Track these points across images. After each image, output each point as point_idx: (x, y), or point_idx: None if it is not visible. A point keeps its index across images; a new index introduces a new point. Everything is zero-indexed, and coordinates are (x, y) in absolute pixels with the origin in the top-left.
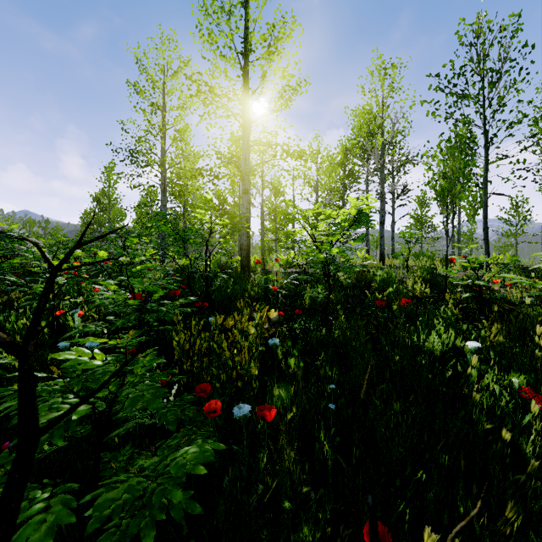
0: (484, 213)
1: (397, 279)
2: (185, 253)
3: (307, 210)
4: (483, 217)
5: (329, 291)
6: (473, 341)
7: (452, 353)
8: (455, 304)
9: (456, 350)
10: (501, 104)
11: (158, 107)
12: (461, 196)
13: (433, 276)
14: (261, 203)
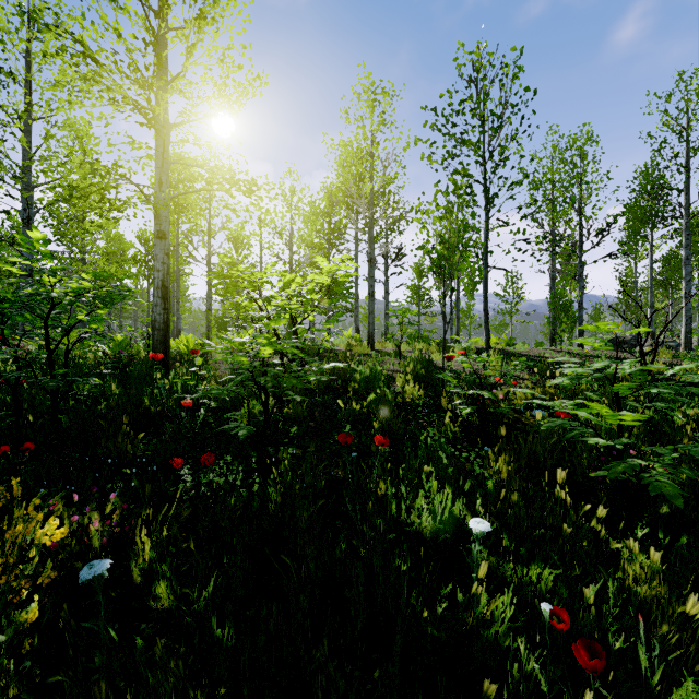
0: (485, 291)
1: (385, 375)
2: (2, 340)
3: (255, 272)
4: (484, 295)
5: (265, 417)
6: (480, 518)
7: (449, 526)
8: (453, 418)
9: (455, 521)
10: (502, 160)
11: (15, 77)
12: (460, 268)
13: (428, 371)
14: (207, 256)
